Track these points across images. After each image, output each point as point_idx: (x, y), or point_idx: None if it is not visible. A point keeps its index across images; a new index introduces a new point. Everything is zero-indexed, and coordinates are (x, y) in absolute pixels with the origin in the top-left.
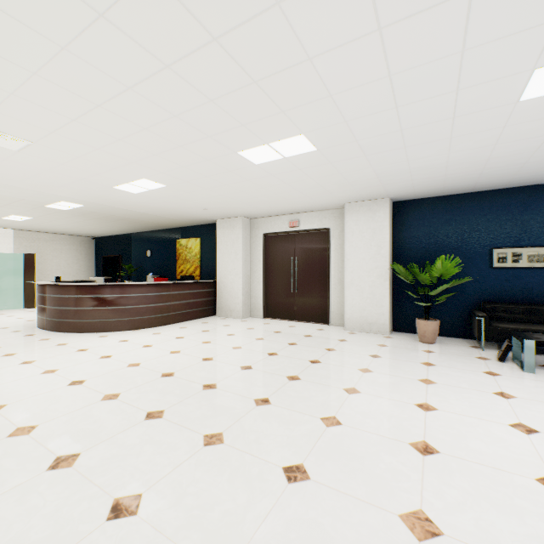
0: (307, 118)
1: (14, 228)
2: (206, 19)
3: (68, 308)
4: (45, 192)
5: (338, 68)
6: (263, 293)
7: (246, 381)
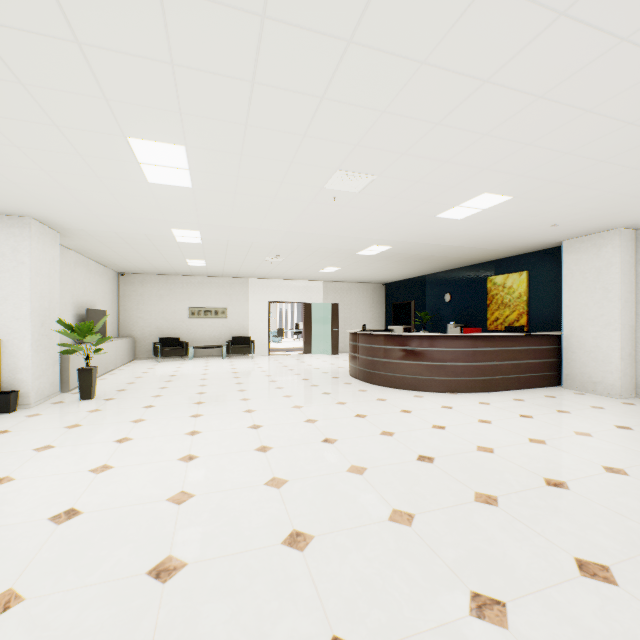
0: None
1: (323, 280)
2: None
3: (379, 360)
4: (362, 237)
5: None
6: None
7: None
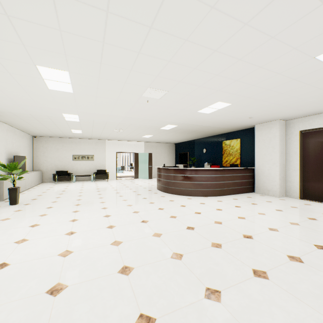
0: None
1: (144, 141)
2: None
3: (171, 181)
4: (163, 121)
5: None
6: (300, 179)
7: None
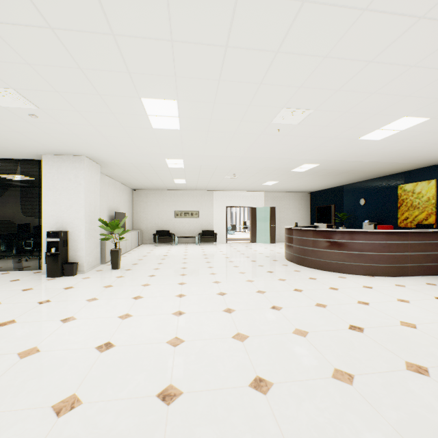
0: None
1: (264, 190)
2: None
3: (309, 248)
4: (297, 158)
5: None
6: None
7: None
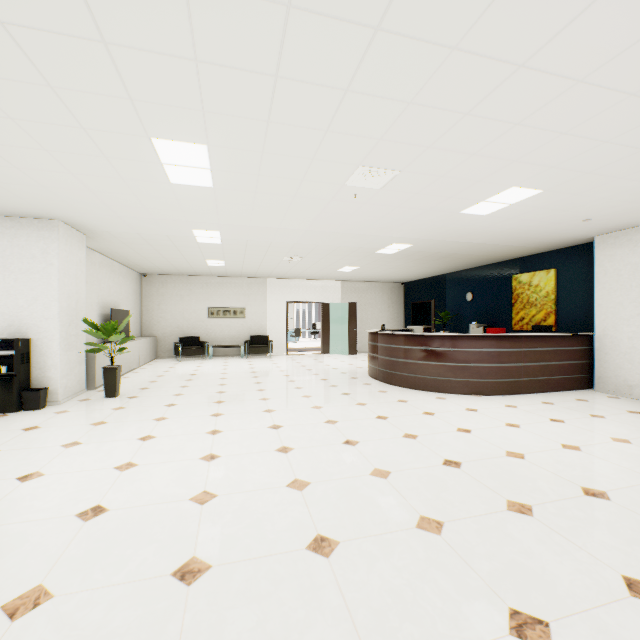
0: None
1: (341, 279)
2: None
3: (399, 360)
4: (382, 236)
5: None
6: None
7: None
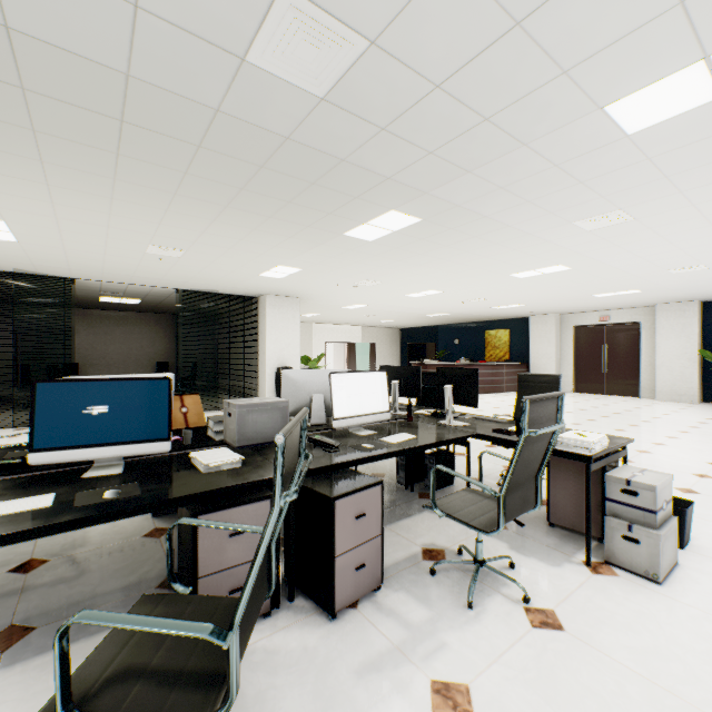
0: (641, 287)
1: (363, 325)
2: (613, 281)
3: None
4: (444, 311)
5: (661, 281)
6: (573, 373)
7: (600, 410)
